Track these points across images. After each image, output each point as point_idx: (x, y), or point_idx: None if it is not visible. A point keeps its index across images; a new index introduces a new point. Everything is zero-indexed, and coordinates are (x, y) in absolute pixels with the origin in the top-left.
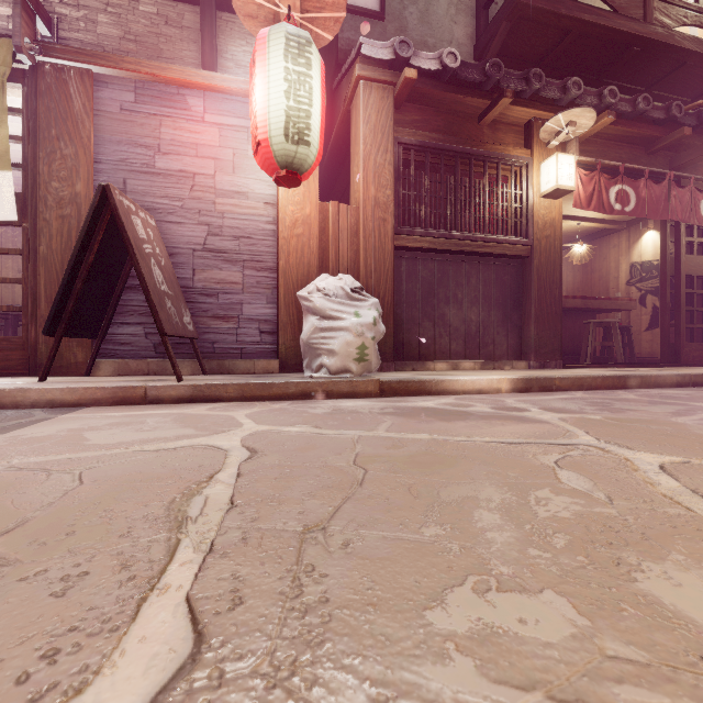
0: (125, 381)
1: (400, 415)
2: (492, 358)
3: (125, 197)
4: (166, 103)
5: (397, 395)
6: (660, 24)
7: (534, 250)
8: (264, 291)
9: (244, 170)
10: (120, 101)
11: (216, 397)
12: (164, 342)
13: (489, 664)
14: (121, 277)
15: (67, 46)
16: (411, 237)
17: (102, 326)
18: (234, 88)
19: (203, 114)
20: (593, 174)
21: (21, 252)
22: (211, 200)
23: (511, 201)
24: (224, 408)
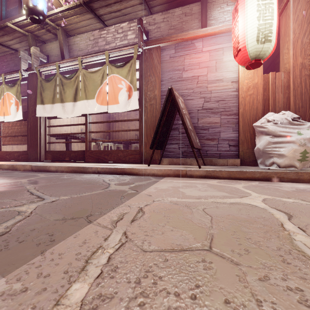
0: (177, 167)
1: None
2: None
3: (175, 91)
4: (186, 49)
5: None
6: None
7: None
8: (231, 125)
9: (221, 69)
10: (169, 54)
11: (217, 176)
12: (193, 151)
13: None
14: (171, 125)
15: (152, 40)
16: None
17: (164, 145)
18: (217, 31)
19: (202, 48)
20: None
21: (138, 119)
22: (205, 86)
23: None
24: (224, 182)
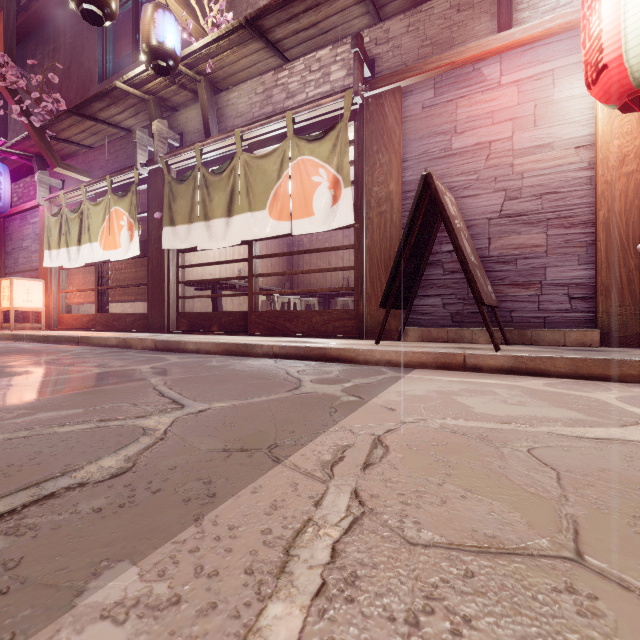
0: (441, 348)
1: None
2: None
3: (438, 181)
4: (461, 85)
5: None
6: None
7: None
8: (574, 251)
9: (547, 119)
10: (421, 102)
11: (541, 370)
12: (480, 311)
13: None
14: (425, 255)
15: (384, 75)
16: None
17: (410, 299)
18: (537, 33)
19: (499, 79)
20: None
21: (353, 246)
22: (508, 164)
23: None
24: (564, 385)
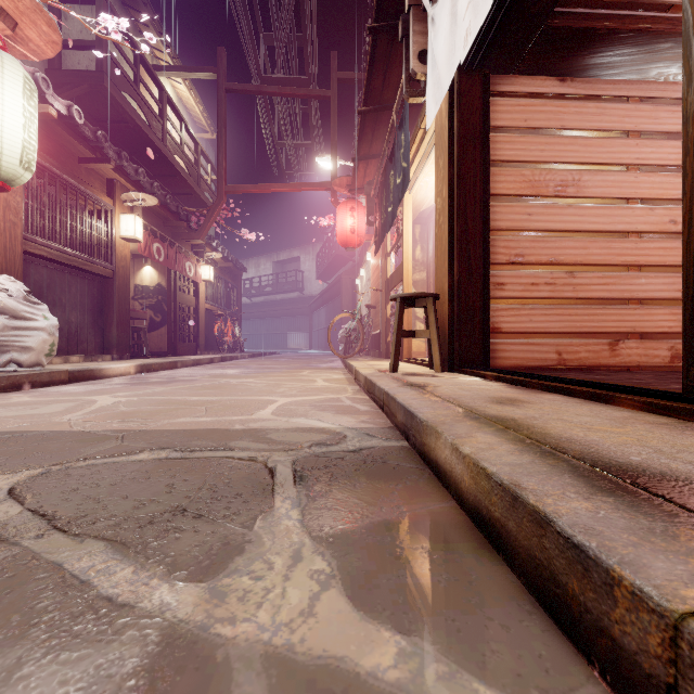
0: None
1: (139, 385)
2: (86, 353)
3: None
4: None
5: (78, 382)
6: (169, 149)
7: (117, 275)
8: None
9: None
10: None
11: None
12: None
13: (288, 391)
14: None
15: None
16: (33, 244)
17: None
18: None
19: None
20: (147, 232)
21: None
22: None
23: (102, 234)
24: None
